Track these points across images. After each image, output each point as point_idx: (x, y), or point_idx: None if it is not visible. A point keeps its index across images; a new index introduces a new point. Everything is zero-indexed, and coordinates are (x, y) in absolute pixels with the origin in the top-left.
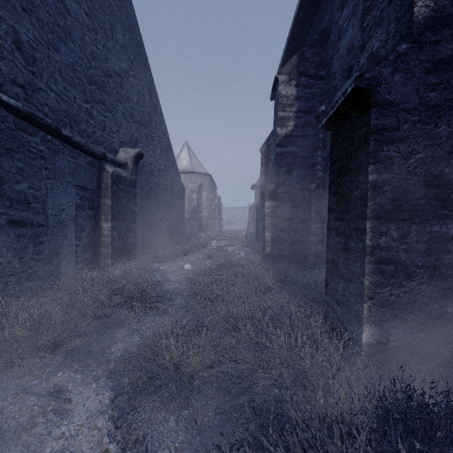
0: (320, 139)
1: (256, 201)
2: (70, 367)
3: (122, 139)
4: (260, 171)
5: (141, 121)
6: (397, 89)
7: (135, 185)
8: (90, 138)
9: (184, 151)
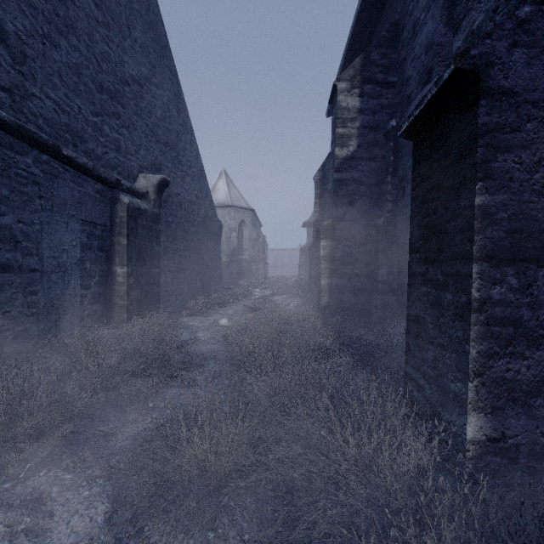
0: (390, 162)
1: (309, 241)
2: (58, 462)
3: (142, 162)
4: (314, 204)
5: (166, 141)
6: (517, 71)
7: (158, 221)
8: (100, 160)
9: (221, 180)
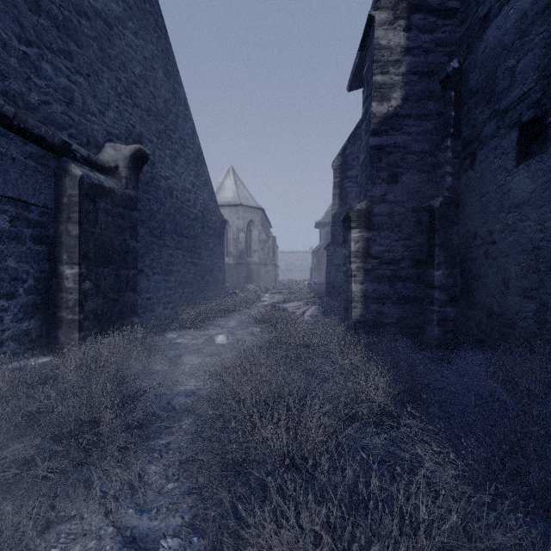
0: (451, 120)
1: (322, 242)
2: None
3: (112, 128)
4: (333, 195)
5: (149, 108)
6: None
7: (134, 206)
8: (35, 111)
9: (229, 178)
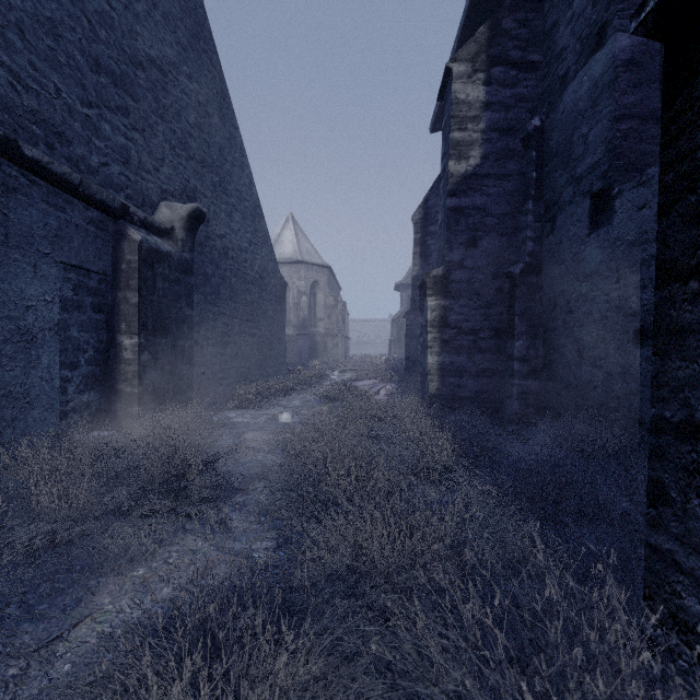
0: (532, 181)
1: (403, 309)
2: None
3: (166, 185)
4: (413, 254)
5: (204, 158)
6: None
7: (190, 271)
8: (95, 174)
9: (288, 228)
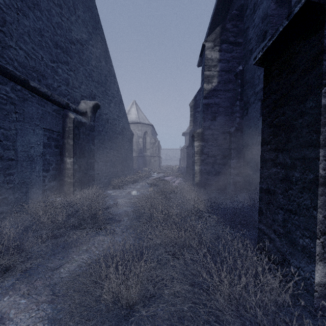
0: (239, 93)
1: (186, 144)
2: (18, 290)
3: (83, 93)
4: (190, 120)
5: (98, 80)
6: None
7: (93, 130)
8: (56, 91)
9: (133, 107)
